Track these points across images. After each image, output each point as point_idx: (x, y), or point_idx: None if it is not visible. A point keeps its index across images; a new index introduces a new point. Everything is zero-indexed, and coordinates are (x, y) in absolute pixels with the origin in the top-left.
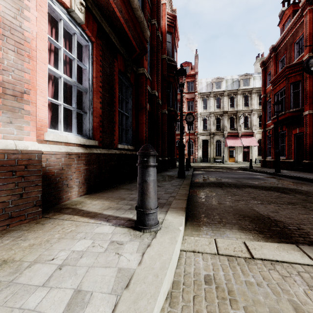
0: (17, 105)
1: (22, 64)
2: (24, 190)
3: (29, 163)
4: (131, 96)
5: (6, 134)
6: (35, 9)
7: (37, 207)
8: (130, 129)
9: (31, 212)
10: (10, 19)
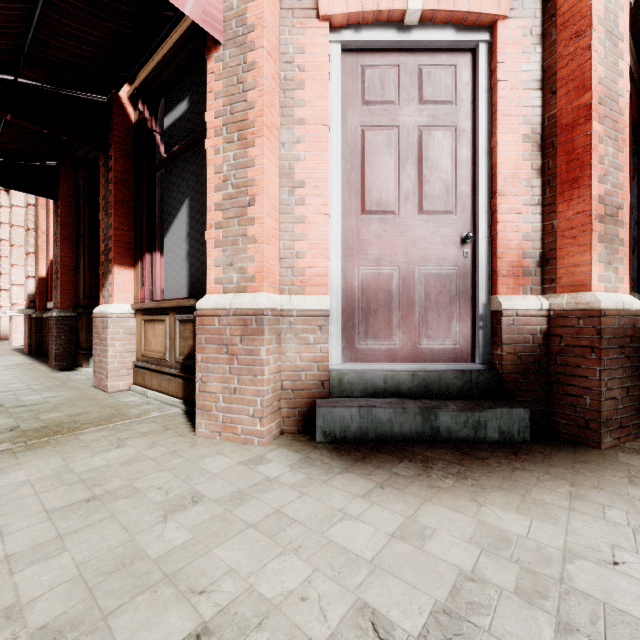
0: (613, 232)
1: (617, 157)
2: (629, 382)
3: (632, 333)
4: (635, 175)
5: (605, 283)
6: (627, 51)
7: (639, 414)
8: (633, 256)
9: (634, 423)
10: (608, 86)
